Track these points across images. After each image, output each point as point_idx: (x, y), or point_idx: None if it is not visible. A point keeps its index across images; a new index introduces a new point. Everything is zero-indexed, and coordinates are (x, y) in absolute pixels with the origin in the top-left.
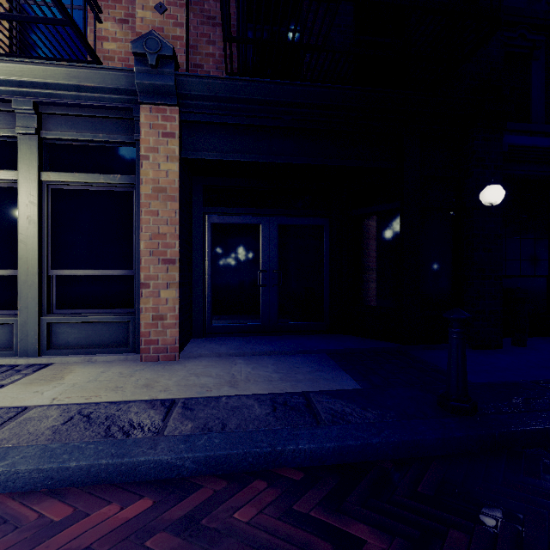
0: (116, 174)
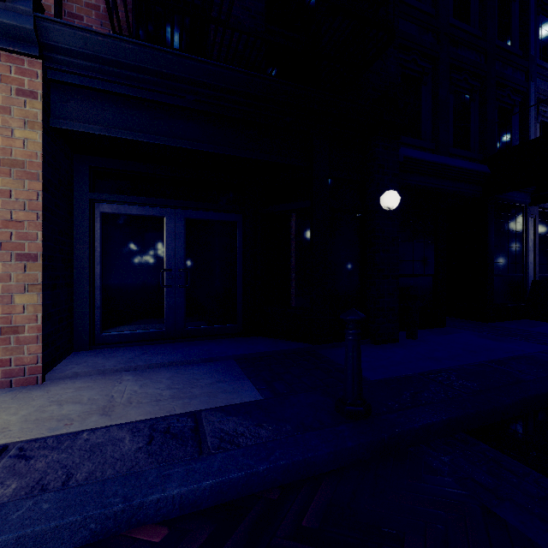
0: None
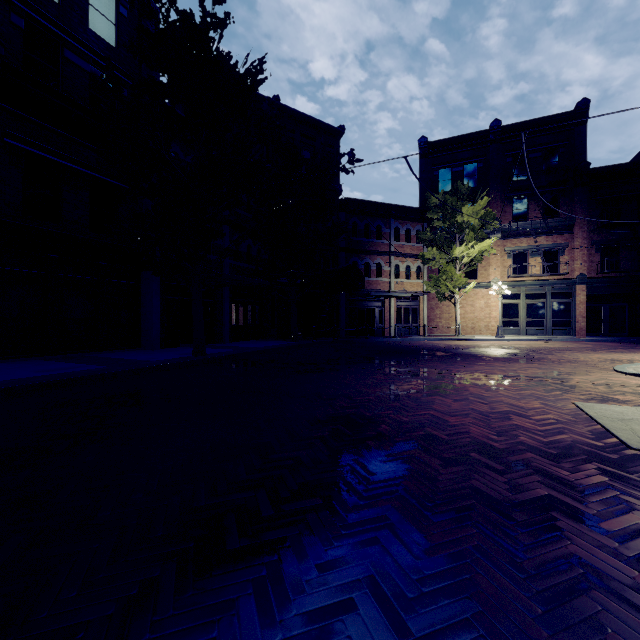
0: (567, 298)
